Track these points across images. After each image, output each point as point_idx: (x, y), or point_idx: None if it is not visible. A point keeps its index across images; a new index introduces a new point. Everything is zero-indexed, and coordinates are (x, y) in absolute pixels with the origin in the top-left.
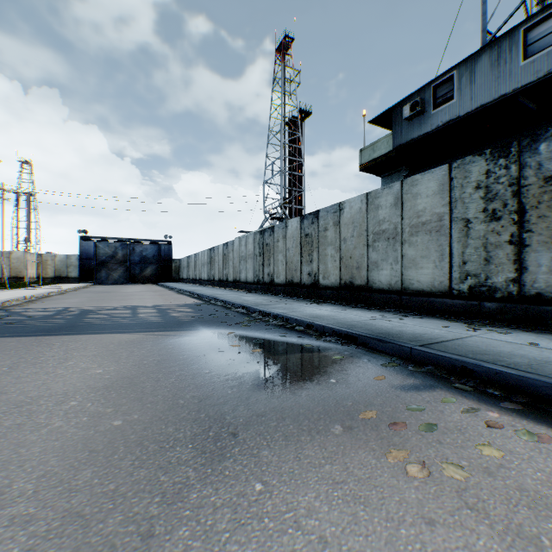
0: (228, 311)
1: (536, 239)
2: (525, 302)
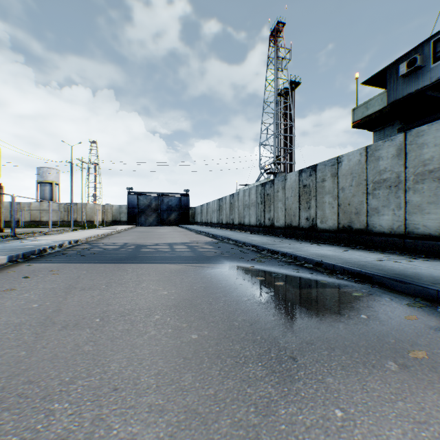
0: (241, 249)
1: None
2: None
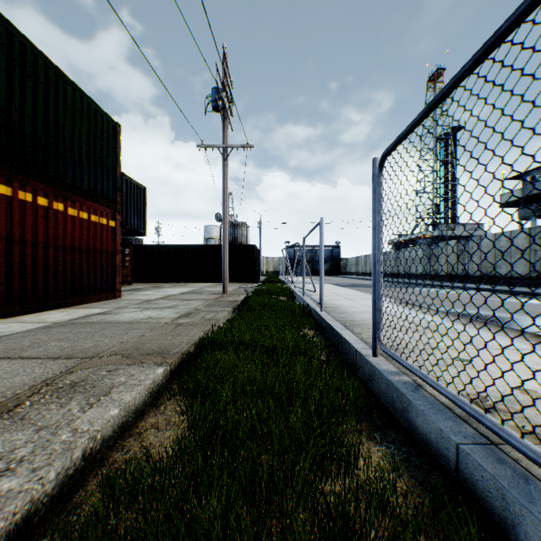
0: (420, 286)
1: None
2: None
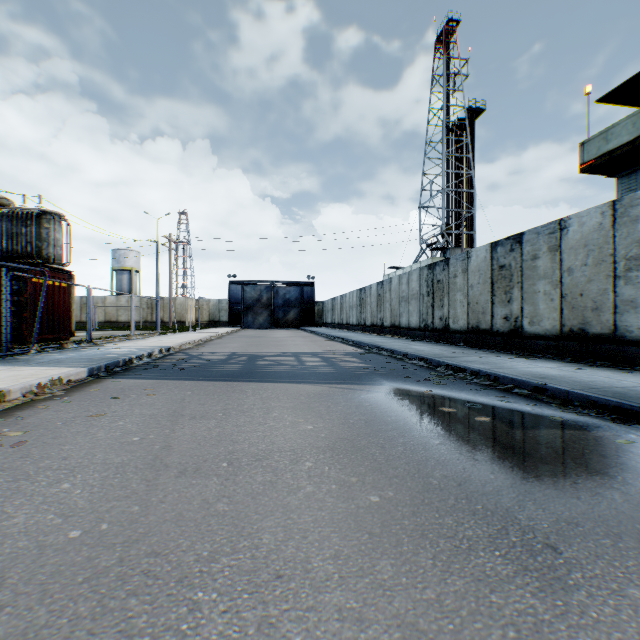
0: (403, 363)
1: None
2: None
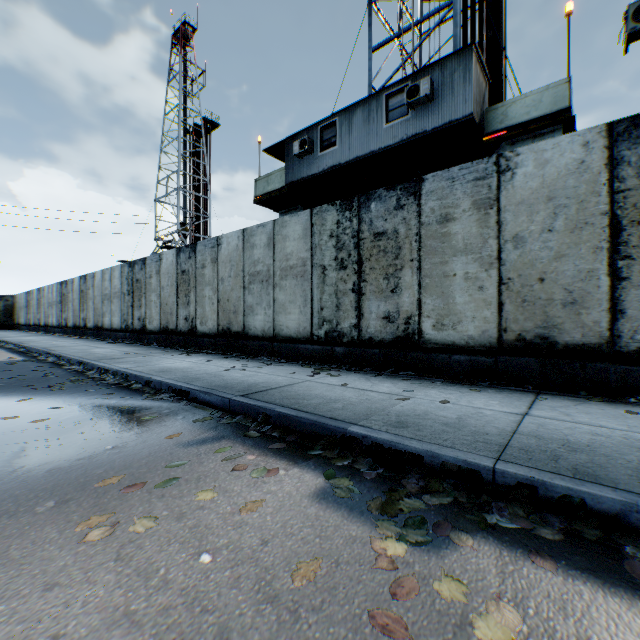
0: (55, 370)
1: (370, 288)
2: (363, 346)
